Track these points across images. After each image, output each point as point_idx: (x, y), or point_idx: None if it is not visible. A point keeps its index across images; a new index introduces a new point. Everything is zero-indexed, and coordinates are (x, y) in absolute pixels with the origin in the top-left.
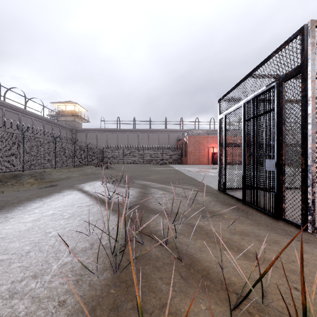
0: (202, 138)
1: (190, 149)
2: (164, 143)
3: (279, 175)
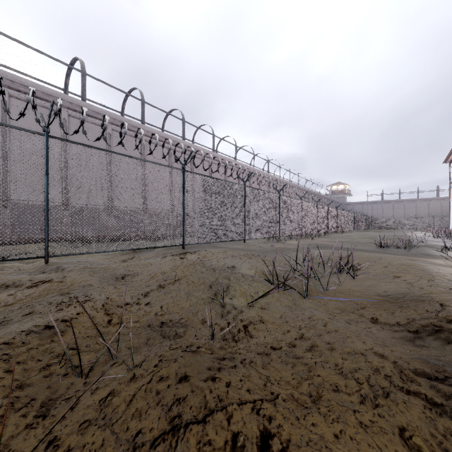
0: None
1: None
2: (435, 211)
3: None
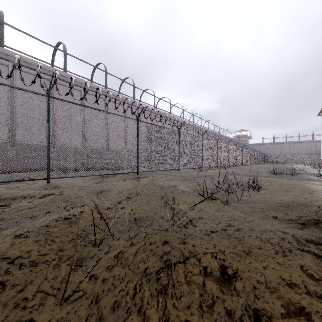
0: None
1: None
2: (312, 150)
3: None
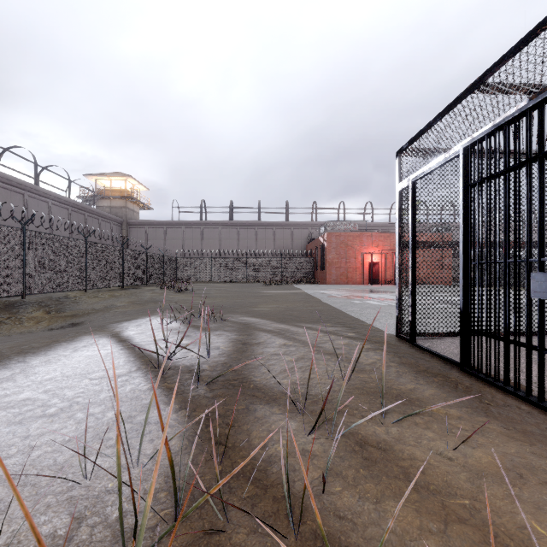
0: (352, 238)
1: (330, 256)
2: (284, 247)
3: None
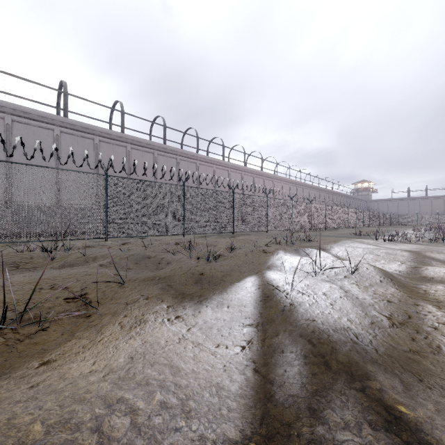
0: None
1: None
2: None
3: None
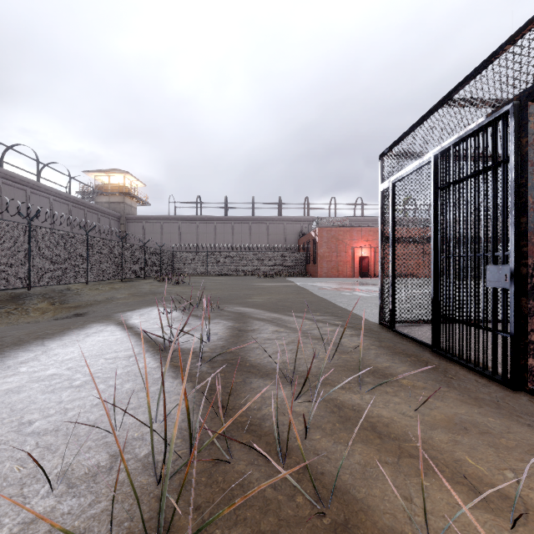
0: (343, 232)
1: (322, 250)
2: (277, 241)
3: (520, 297)
